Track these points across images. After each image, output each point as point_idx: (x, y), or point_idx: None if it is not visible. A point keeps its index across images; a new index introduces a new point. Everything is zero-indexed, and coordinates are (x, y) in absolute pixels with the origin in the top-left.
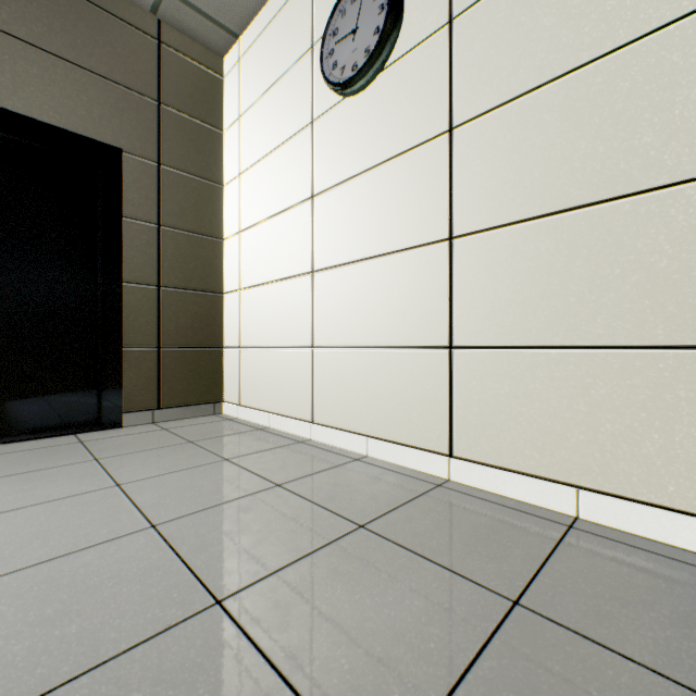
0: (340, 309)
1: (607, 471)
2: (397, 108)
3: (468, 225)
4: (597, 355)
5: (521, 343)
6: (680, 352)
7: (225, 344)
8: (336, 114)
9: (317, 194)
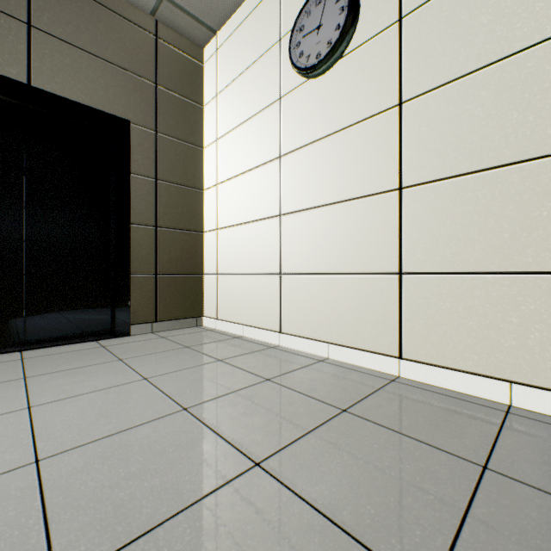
0: (304, 244)
1: (536, 369)
2: (354, 87)
3: (415, 178)
4: (527, 278)
5: (461, 269)
6: None
7: (205, 271)
8: (301, 92)
9: (284, 154)
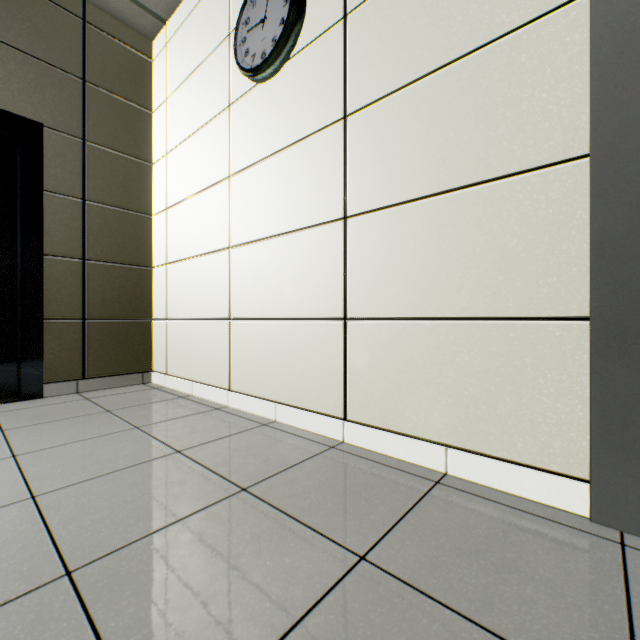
0: (253, 283)
1: (470, 431)
2: (301, 95)
3: (359, 206)
4: (462, 325)
5: (402, 314)
6: (526, 323)
7: (154, 316)
8: (250, 99)
9: (233, 174)
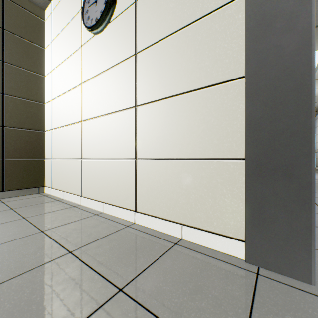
0: (93, 140)
1: (193, 216)
2: (115, 41)
3: (142, 100)
4: (189, 162)
5: (162, 157)
6: (218, 161)
7: (45, 157)
8: (91, 43)
9: (83, 82)
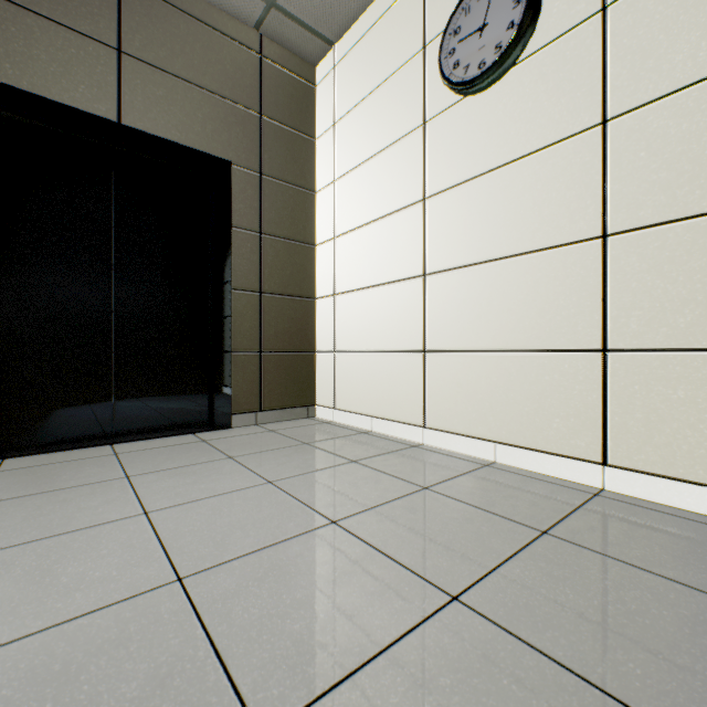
0: (459, 312)
1: None
2: (533, 103)
3: (627, 221)
4: None
5: (702, 345)
6: None
7: (317, 348)
8: (454, 114)
9: (429, 196)
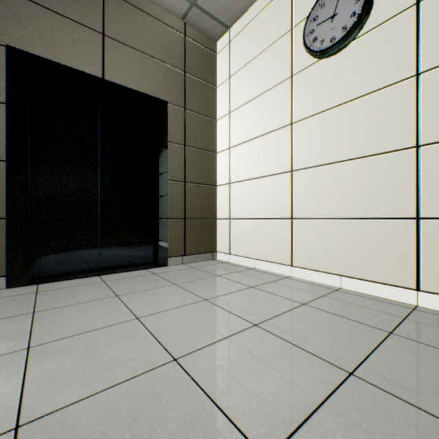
0: (316, 194)
1: None
2: (367, 63)
3: (434, 137)
4: None
5: None
6: None
7: (218, 216)
8: (312, 70)
9: (295, 122)
